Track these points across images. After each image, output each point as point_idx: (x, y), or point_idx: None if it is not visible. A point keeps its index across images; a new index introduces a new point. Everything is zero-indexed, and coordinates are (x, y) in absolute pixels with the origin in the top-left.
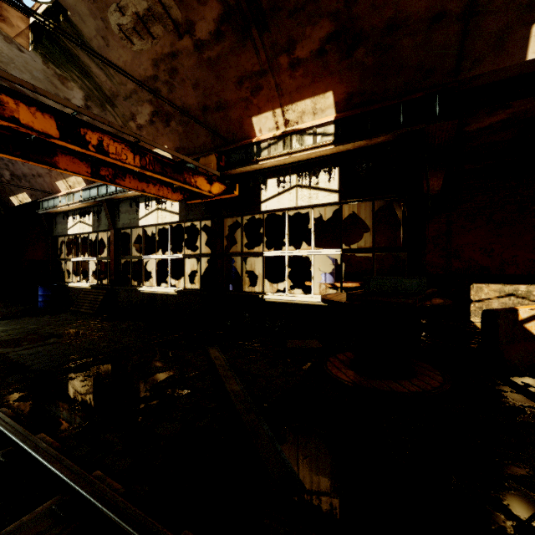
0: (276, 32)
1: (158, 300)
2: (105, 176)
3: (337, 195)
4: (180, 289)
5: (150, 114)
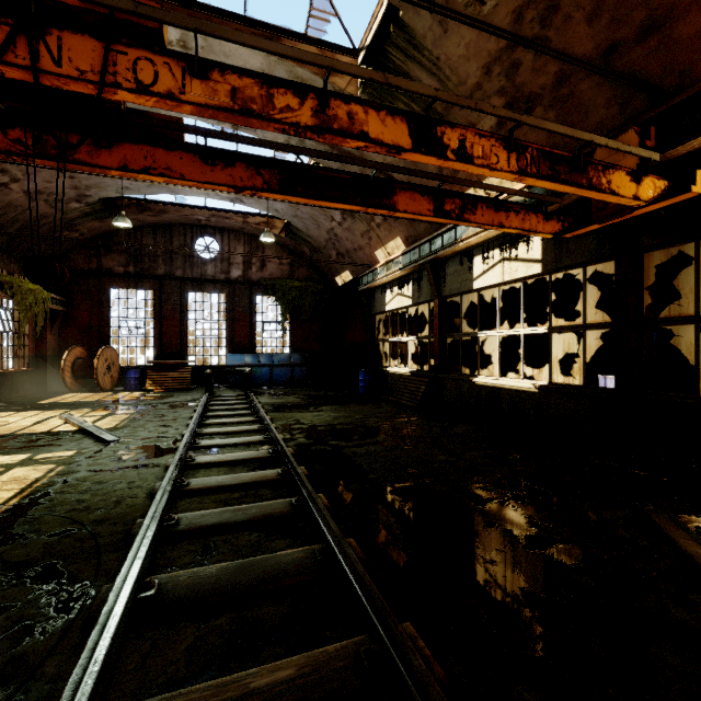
0: None
1: (503, 398)
2: (450, 212)
3: None
4: (542, 384)
5: None
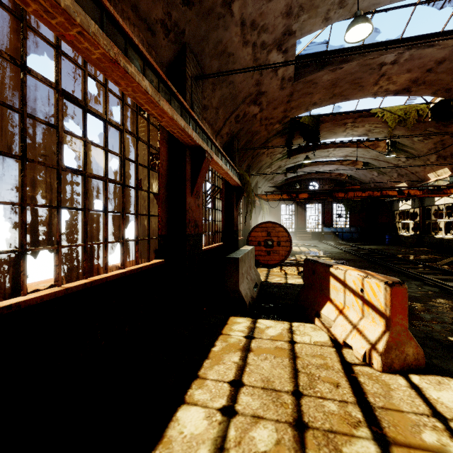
0: None
1: (444, 242)
2: (411, 196)
3: None
4: None
5: (436, 158)
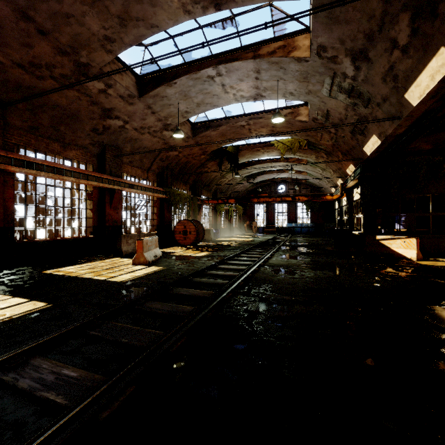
0: (334, 154)
1: None
2: (308, 200)
3: (359, 195)
4: None
5: (332, 171)
